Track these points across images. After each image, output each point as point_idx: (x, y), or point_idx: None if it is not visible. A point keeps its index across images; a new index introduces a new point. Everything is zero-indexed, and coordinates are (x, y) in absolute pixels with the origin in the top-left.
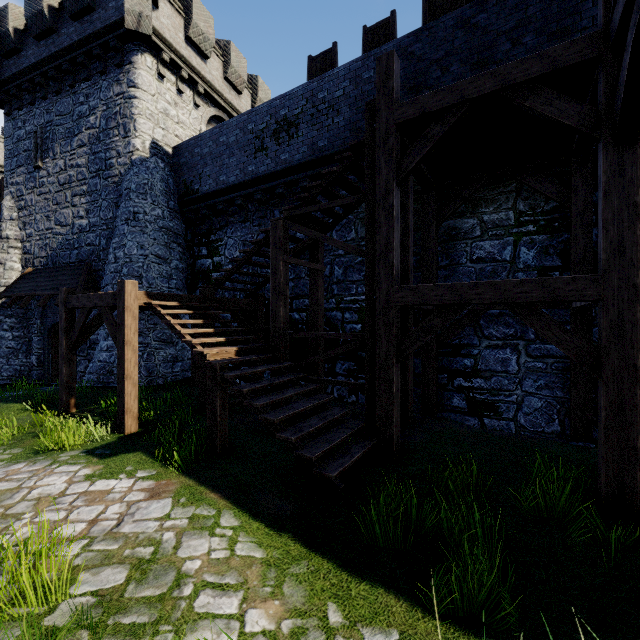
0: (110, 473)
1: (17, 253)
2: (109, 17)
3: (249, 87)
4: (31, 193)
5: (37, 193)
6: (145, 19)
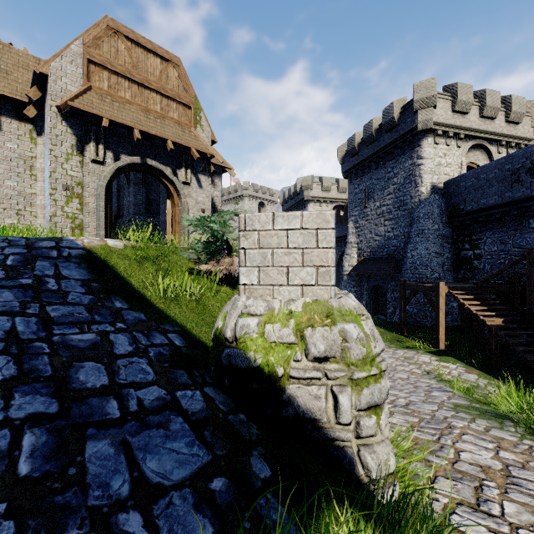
0: (444, 361)
1: (355, 250)
2: (407, 127)
3: (502, 107)
4: (362, 220)
5: (365, 220)
6: (428, 121)
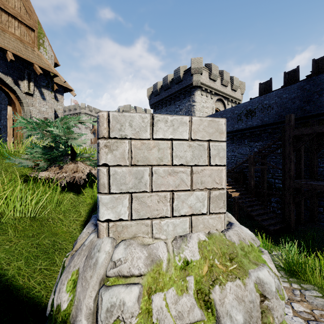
0: None
1: None
2: (187, 82)
3: (229, 81)
4: None
5: None
6: (198, 81)
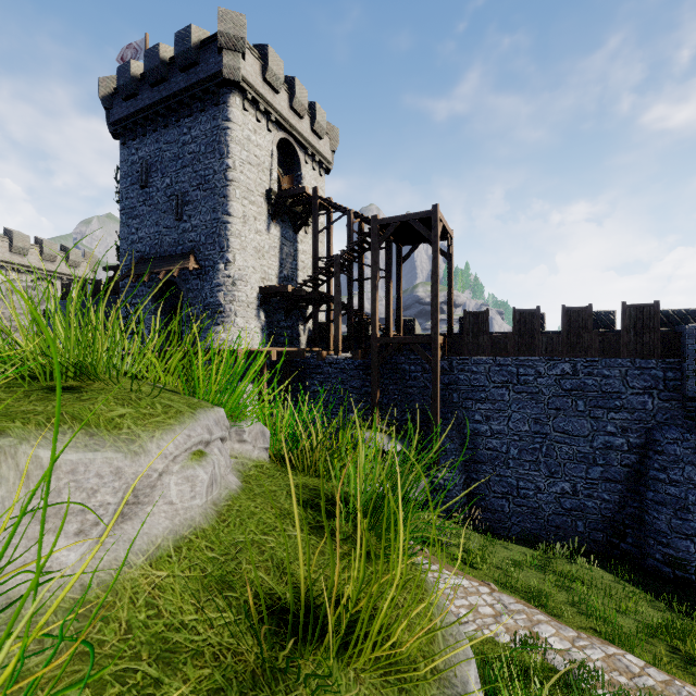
0: None
1: None
2: None
3: (64, 253)
4: None
5: None
6: None
